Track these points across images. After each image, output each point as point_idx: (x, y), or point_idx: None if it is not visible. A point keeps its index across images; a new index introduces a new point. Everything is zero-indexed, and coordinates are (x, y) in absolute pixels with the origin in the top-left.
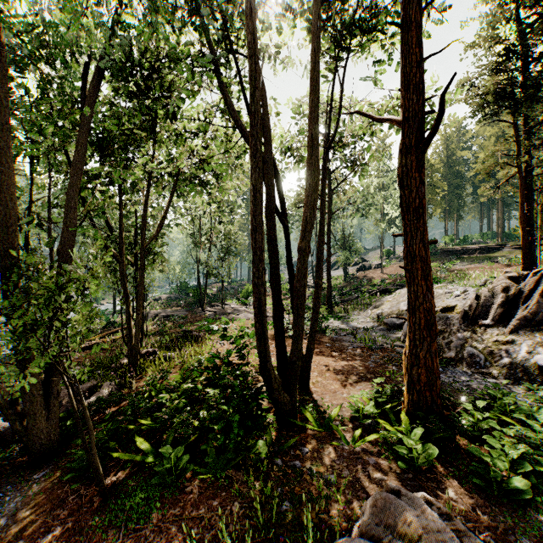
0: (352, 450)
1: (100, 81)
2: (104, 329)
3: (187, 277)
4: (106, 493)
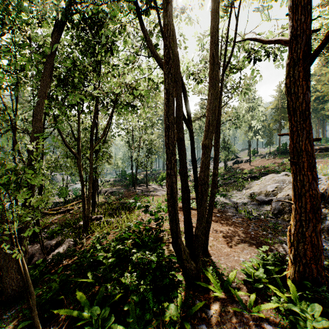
0: (250, 315)
1: (59, 30)
2: (75, 200)
3: (126, 168)
4: None
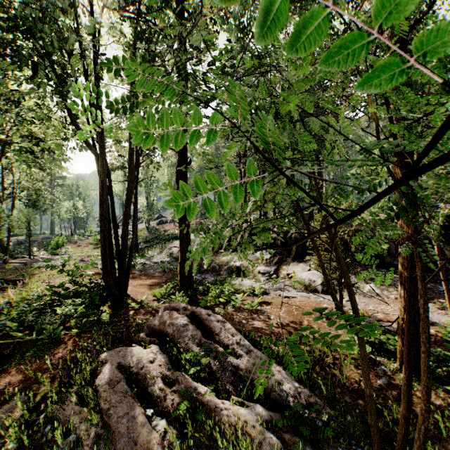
0: (153, 309)
1: None
2: None
3: None
4: (5, 356)
